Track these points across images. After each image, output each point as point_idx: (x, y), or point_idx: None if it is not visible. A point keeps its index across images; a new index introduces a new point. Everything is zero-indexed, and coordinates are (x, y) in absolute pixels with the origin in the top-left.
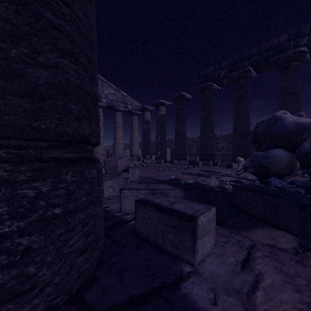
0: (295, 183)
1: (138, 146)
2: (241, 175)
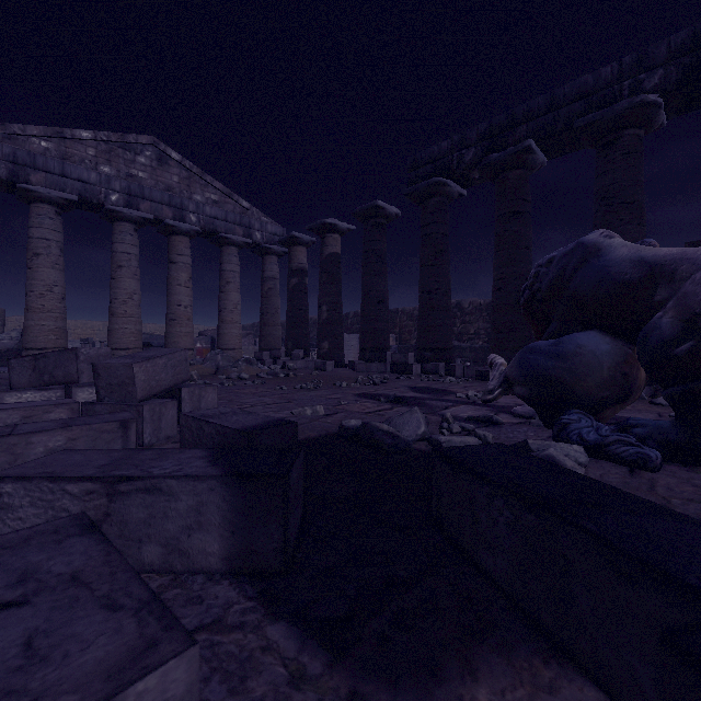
0: (635, 431)
1: (279, 329)
2: (504, 399)
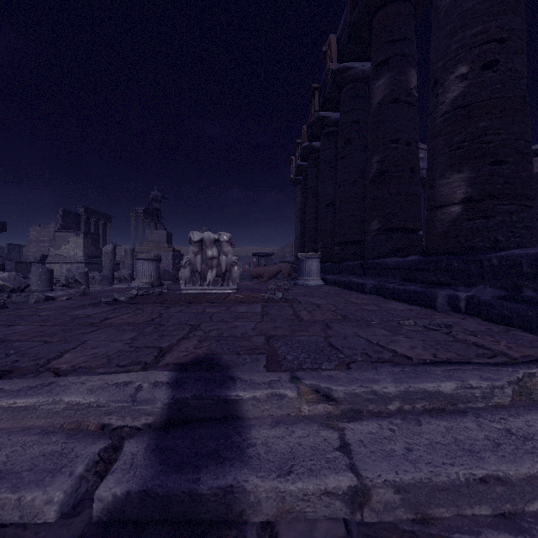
0: None
1: None
2: None
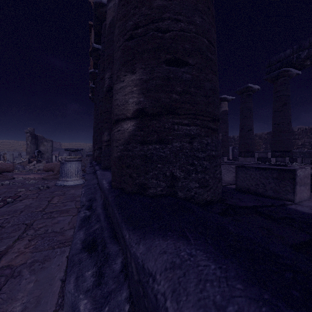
0: None
1: None
2: None
